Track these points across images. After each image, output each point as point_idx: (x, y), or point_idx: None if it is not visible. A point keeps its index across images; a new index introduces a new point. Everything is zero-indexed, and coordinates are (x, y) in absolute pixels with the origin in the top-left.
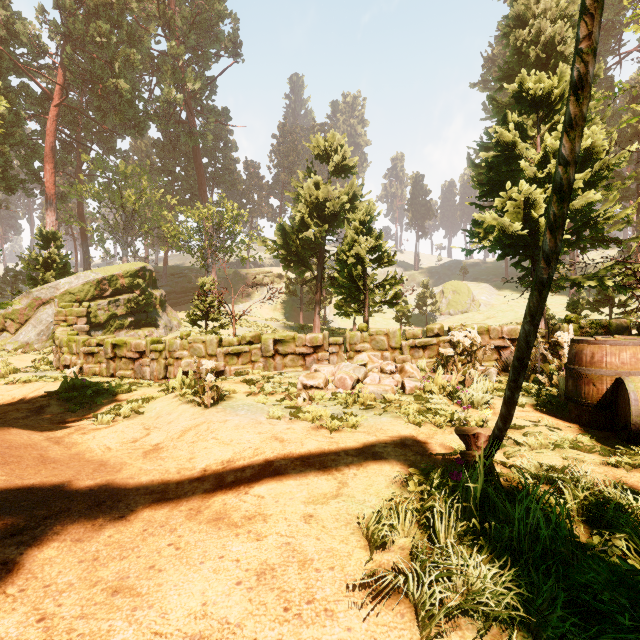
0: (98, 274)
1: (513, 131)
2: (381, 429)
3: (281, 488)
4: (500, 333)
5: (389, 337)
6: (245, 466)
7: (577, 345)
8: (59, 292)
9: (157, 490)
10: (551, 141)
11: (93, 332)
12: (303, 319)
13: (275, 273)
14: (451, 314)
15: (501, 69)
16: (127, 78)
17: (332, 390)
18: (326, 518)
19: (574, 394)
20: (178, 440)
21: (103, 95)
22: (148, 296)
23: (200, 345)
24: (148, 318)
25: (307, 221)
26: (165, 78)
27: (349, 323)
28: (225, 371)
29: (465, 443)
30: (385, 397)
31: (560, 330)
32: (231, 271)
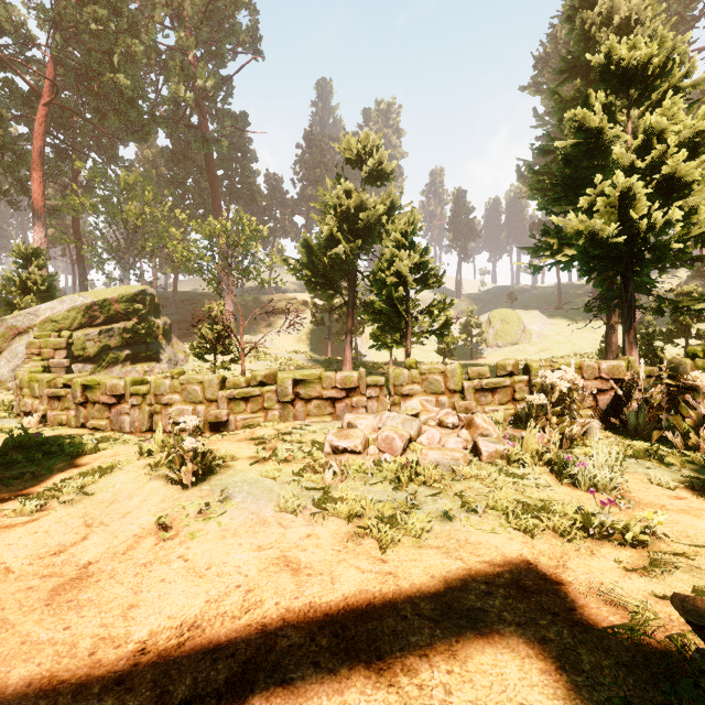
0: (87, 298)
1: (600, 113)
2: (467, 542)
3: None
4: (597, 371)
5: (446, 376)
6: (220, 645)
7: None
8: (39, 319)
9: None
10: (656, 120)
11: (81, 367)
12: (331, 352)
13: (300, 300)
14: (499, 346)
15: (563, 60)
16: (128, 73)
17: (374, 455)
18: None
19: None
20: (122, 558)
21: (101, 94)
22: (148, 325)
23: (196, 387)
24: (148, 351)
25: (336, 236)
26: (173, 75)
27: (384, 356)
28: (229, 421)
29: None
30: (456, 471)
31: (681, 367)
32: (250, 297)
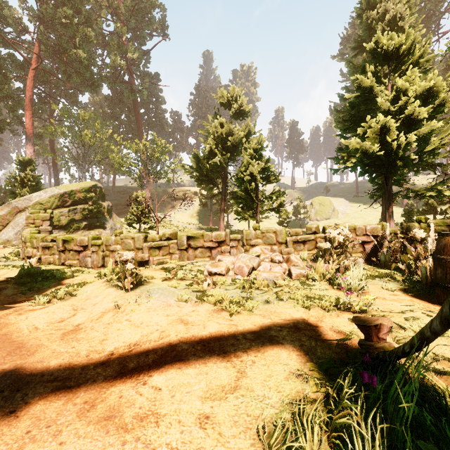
0: (61, 189)
1: (371, 77)
2: (275, 312)
3: (179, 378)
4: (364, 231)
5: (277, 234)
6: (149, 350)
7: (446, 238)
8: (32, 203)
9: (61, 376)
10: (402, 83)
11: (57, 232)
12: (212, 224)
13: (192, 191)
14: (318, 220)
15: (356, 41)
16: (85, 49)
17: (232, 276)
18: (223, 421)
19: (443, 281)
20: (96, 321)
21: (68, 62)
22: (98, 206)
23: (130, 240)
24: (98, 222)
25: (214, 151)
26: (113, 50)
27: (245, 226)
28: (149, 261)
29: (365, 333)
30: (276, 282)
31: (412, 228)
32: (161, 189)
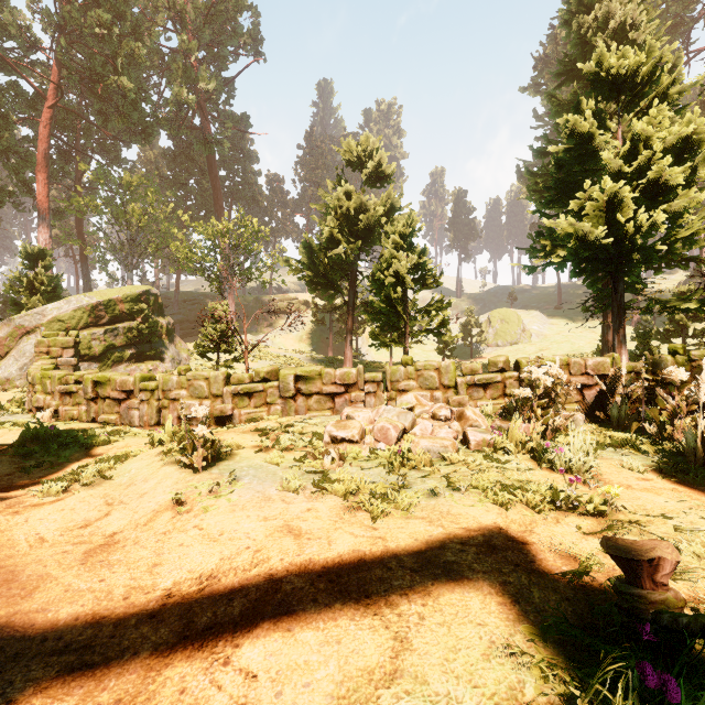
0: (93, 298)
1: (590, 119)
2: (448, 513)
3: (289, 653)
4: (583, 368)
5: (441, 373)
6: (234, 589)
7: None
8: (46, 319)
9: (76, 642)
10: (642, 127)
11: (86, 366)
12: (332, 351)
13: (301, 300)
14: (499, 346)
15: (561, 63)
16: (131, 76)
17: (370, 444)
18: None
19: None
20: (144, 528)
21: (105, 96)
22: (152, 324)
23: (202, 383)
24: (152, 350)
25: (337, 237)
26: (176, 77)
27: (384, 356)
28: (233, 416)
29: (627, 572)
30: (445, 457)
31: (662, 364)
32: (252, 297)
